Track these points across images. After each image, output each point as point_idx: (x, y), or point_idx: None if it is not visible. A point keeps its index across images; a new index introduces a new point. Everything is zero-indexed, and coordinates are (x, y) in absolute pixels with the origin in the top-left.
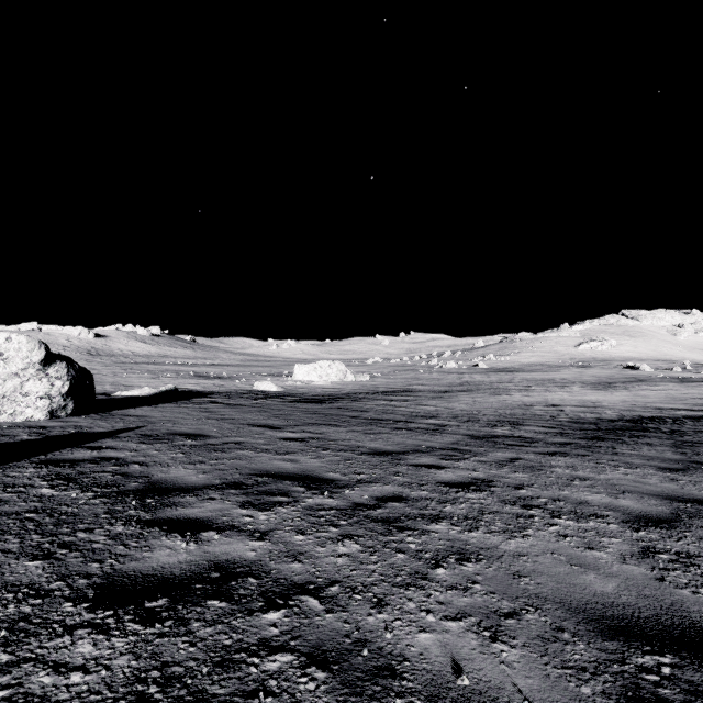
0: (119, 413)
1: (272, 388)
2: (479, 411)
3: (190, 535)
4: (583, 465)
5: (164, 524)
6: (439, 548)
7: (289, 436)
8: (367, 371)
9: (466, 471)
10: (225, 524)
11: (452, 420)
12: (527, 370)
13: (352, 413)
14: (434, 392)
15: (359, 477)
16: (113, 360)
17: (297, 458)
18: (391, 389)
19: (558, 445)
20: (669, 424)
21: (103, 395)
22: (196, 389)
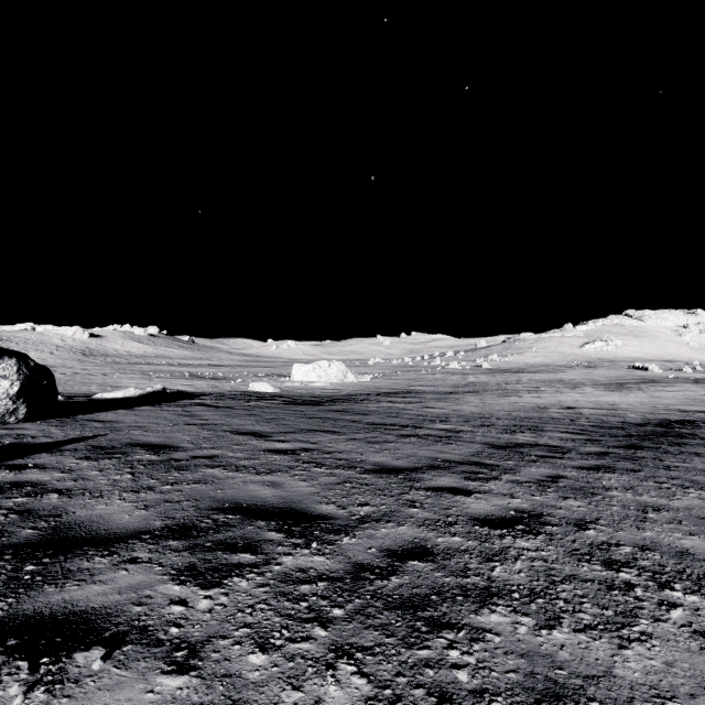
0: (85, 418)
1: (268, 389)
2: (491, 414)
3: (49, 663)
4: (643, 485)
5: (16, 631)
6: (513, 682)
7: (276, 447)
8: (368, 372)
9: (502, 498)
10: (131, 625)
11: (464, 424)
12: (533, 371)
13: (352, 417)
14: (439, 393)
15: (362, 511)
16: (107, 361)
17: (280, 480)
18: (394, 390)
19: (595, 456)
20: (704, 429)
21: (83, 397)
22: (187, 390)
